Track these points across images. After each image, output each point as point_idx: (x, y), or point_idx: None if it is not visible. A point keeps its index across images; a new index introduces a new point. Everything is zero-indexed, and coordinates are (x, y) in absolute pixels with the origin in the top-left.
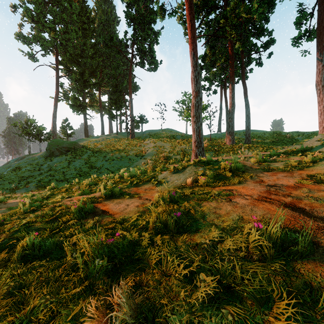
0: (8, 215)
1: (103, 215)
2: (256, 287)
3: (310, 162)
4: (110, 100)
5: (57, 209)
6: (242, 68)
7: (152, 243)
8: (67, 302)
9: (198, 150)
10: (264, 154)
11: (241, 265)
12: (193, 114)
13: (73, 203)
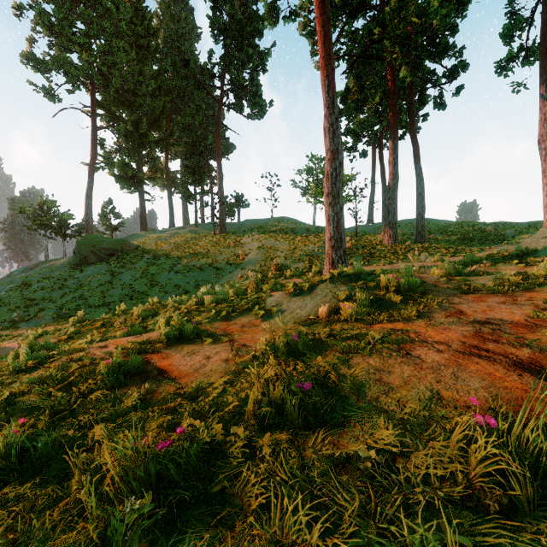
0: None
1: (160, 379)
2: None
3: (545, 276)
4: (184, 168)
5: (74, 366)
6: (411, 112)
7: (252, 448)
8: None
9: (336, 254)
10: (451, 260)
11: (458, 525)
12: (328, 191)
13: (107, 353)
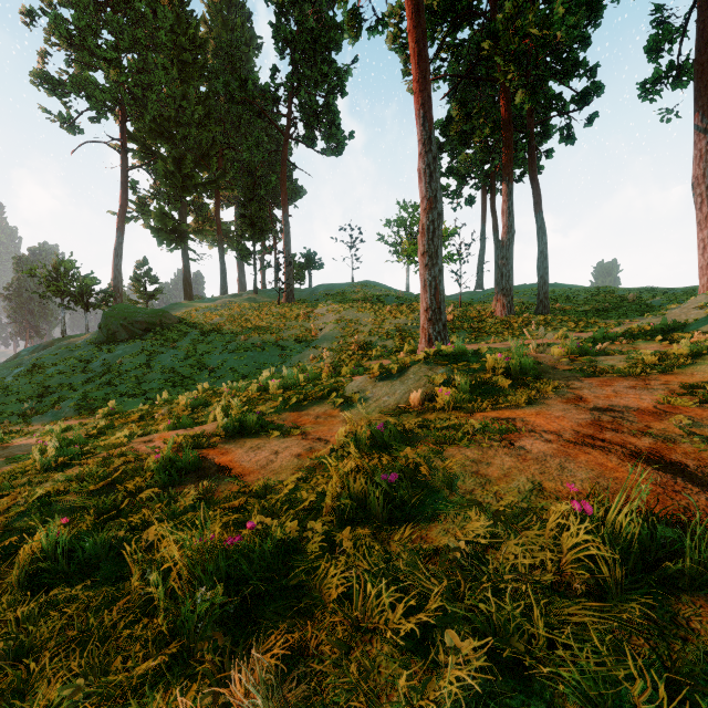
0: (8, 475)
1: (220, 476)
2: (588, 668)
3: (687, 355)
4: (240, 219)
5: (117, 462)
6: (531, 147)
7: (331, 545)
8: (126, 695)
9: (433, 329)
10: (580, 337)
11: (544, 606)
12: (423, 249)
13: (154, 448)
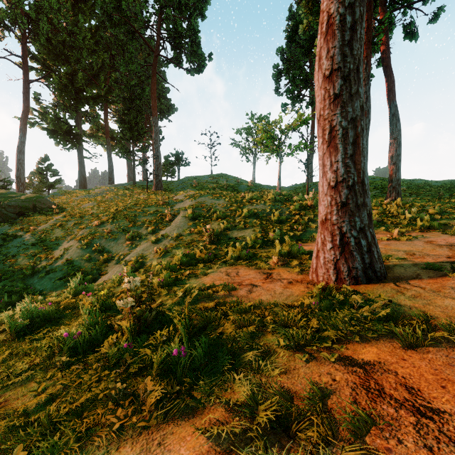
0: None
1: None
2: None
3: None
4: (121, 124)
5: None
6: (385, 34)
7: None
8: None
9: (351, 223)
10: None
11: None
12: (330, 65)
13: None
